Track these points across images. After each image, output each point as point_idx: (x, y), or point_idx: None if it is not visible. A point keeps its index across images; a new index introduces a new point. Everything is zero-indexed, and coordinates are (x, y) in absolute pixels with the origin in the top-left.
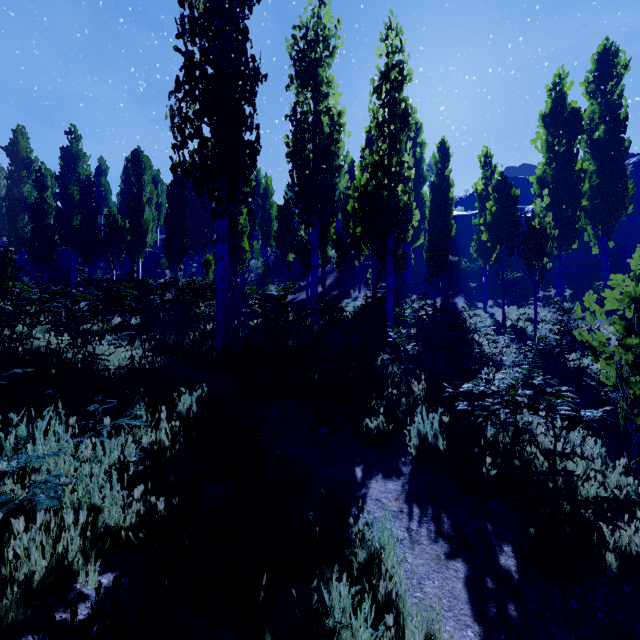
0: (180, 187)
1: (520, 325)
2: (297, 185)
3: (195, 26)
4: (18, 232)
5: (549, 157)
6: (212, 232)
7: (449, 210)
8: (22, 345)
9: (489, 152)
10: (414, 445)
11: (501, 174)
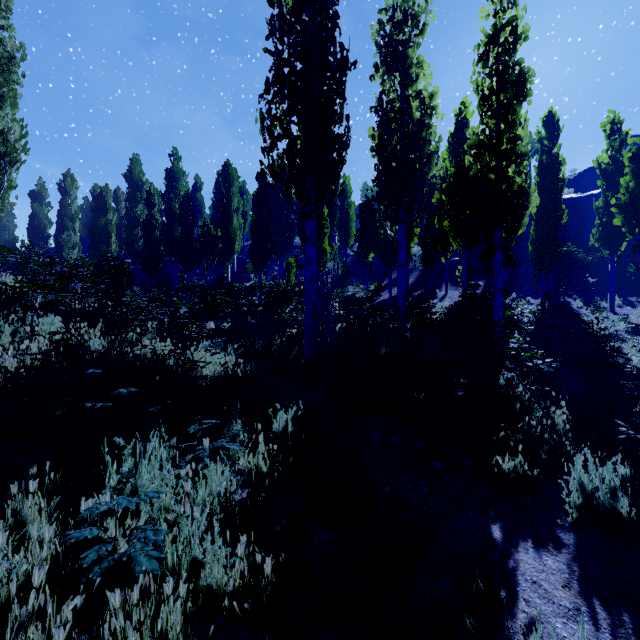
0: (264, 194)
1: None
2: (384, 179)
3: (284, 23)
4: (134, 246)
5: None
6: (292, 236)
7: (559, 193)
8: (132, 352)
9: (617, 117)
10: (575, 503)
11: None
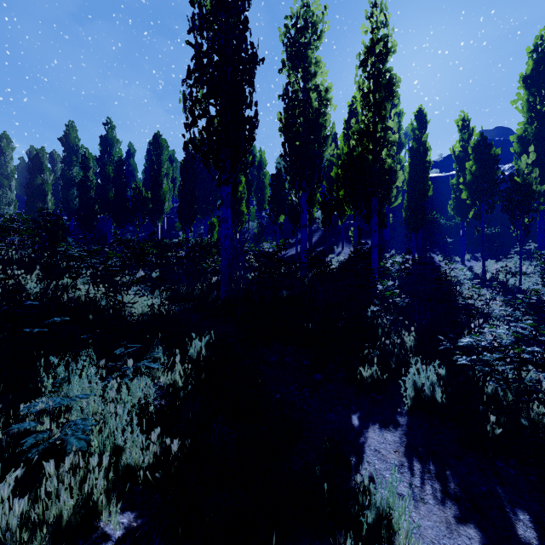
0: (190, 163)
1: (500, 278)
2: (289, 155)
3: (203, 21)
4: (69, 204)
5: (530, 116)
6: (216, 199)
7: (426, 172)
8: (67, 294)
9: (466, 116)
10: (410, 396)
11: (481, 135)
